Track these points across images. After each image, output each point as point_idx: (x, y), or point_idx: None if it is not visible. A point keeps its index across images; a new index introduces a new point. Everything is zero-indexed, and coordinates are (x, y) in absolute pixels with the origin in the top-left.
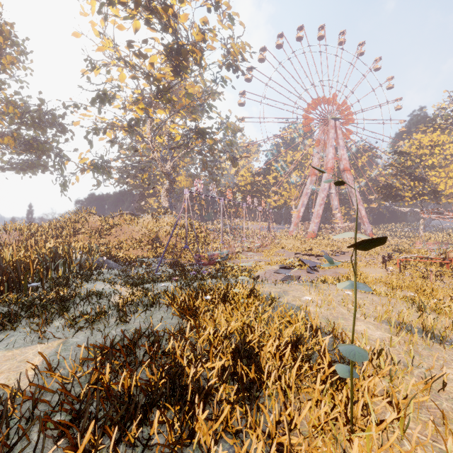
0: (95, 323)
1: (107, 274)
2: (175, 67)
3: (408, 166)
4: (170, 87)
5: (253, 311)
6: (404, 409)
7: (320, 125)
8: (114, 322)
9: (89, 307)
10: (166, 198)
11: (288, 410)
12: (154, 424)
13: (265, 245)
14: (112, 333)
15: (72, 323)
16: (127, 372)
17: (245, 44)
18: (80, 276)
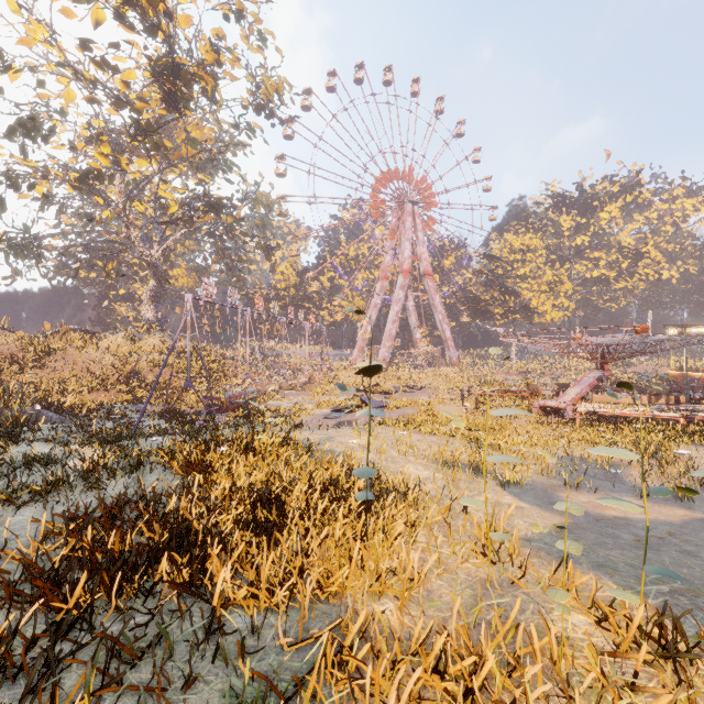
0: (49, 496)
1: (51, 432)
2: (170, 96)
3: (499, 275)
4: (160, 124)
5: (283, 460)
6: (422, 531)
7: (395, 209)
8: (80, 492)
9: (30, 478)
10: (152, 305)
11: (307, 540)
12: (159, 570)
13: (315, 381)
14: (79, 505)
15: (12, 496)
16: (118, 530)
17: (285, 82)
18: None
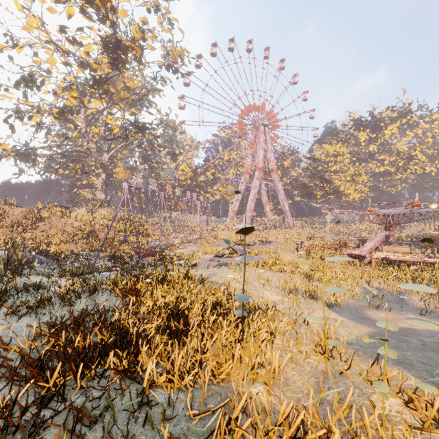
0: (39, 310)
1: (41, 268)
2: (114, 60)
3: (319, 170)
4: (108, 78)
5: (186, 288)
6: (278, 336)
7: (253, 129)
8: (58, 307)
9: (28, 298)
10: (103, 190)
11: (203, 342)
12: (108, 361)
13: (203, 237)
14: (58, 316)
15: (16, 310)
16: (82, 334)
17: (184, 50)
18: (9, 271)
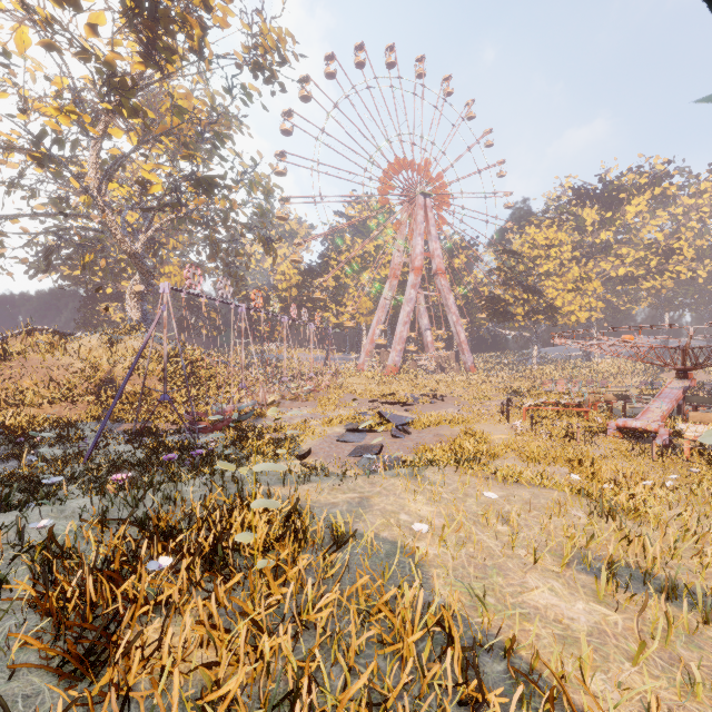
0: None
1: None
2: (147, 45)
3: (519, 272)
4: (140, 87)
5: (288, 600)
6: None
7: (405, 202)
8: None
9: None
10: (136, 303)
11: None
12: None
13: (320, 389)
14: None
15: None
16: None
17: (287, 34)
18: None
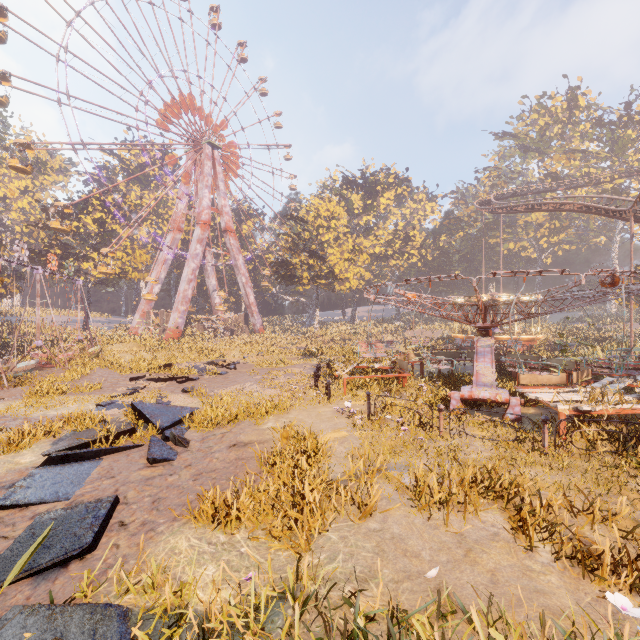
0: None
1: None
2: None
3: (304, 239)
4: None
5: None
6: None
7: (190, 149)
8: None
9: None
10: None
11: None
12: None
13: (57, 362)
14: None
15: None
16: None
17: None
18: None
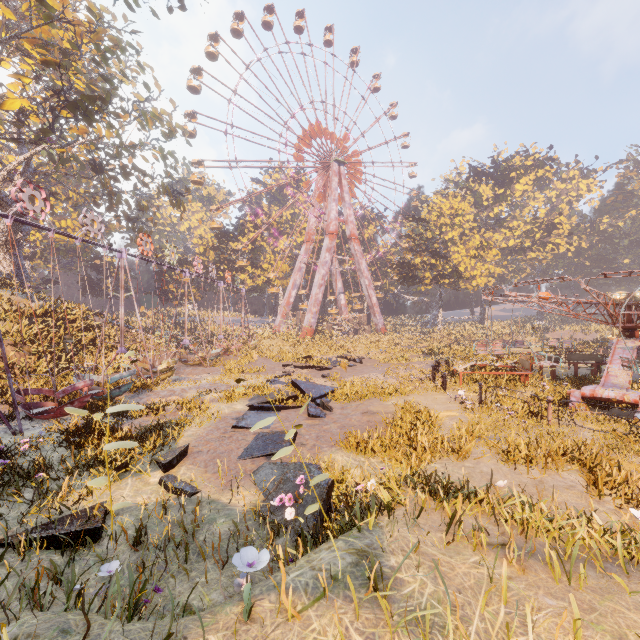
0: None
1: None
2: None
3: (426, 239)
4: None
5: None
6: None
7: (320, 169)
8: None
9: None
10: (7, 254)
11: None
12: None
13: (231, 352)
14: None
15: None
16: None
17: None
18: None
